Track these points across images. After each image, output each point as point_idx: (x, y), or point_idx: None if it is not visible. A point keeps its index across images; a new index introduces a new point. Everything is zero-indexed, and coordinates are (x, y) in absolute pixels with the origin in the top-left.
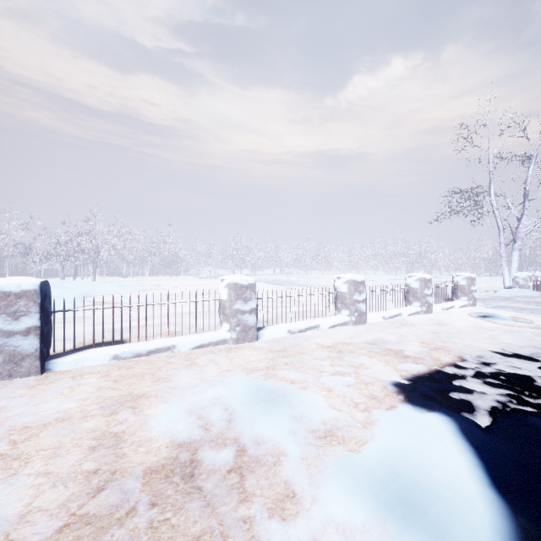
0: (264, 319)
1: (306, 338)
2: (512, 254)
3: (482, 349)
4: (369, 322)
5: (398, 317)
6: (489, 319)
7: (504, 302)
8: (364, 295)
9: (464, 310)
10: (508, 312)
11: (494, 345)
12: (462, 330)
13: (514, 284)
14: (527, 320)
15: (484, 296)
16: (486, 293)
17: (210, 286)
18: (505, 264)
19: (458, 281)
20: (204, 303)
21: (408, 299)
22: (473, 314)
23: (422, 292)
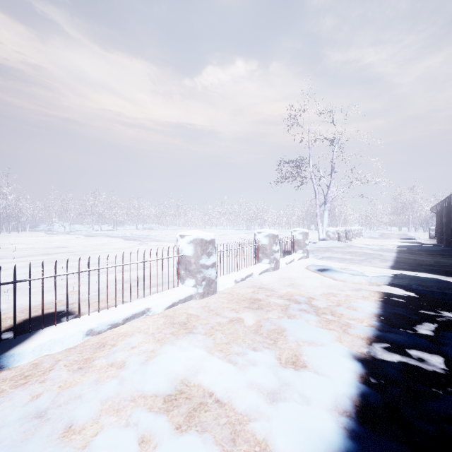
0: (73, 299)
1: (117, 345)
2: (324, 213)
3: (360, 330)
4: (220, 290)
5: (250, 278)
6: (329, 273)
7: (327, 253)
8: (214, 257)
9: (301, 263)
10: (335, 263)
11: (364, 317)
12: (316, 291)
13: (327, 237)
14: (358, 273)
15: (310, 247)
16: (309, 245)
17: (49, 243)
18: (319, 221)
19: (295, 235)
20: (4, 272)
21: (258, 256)
22: (313, 267)
23: (271, 248)
